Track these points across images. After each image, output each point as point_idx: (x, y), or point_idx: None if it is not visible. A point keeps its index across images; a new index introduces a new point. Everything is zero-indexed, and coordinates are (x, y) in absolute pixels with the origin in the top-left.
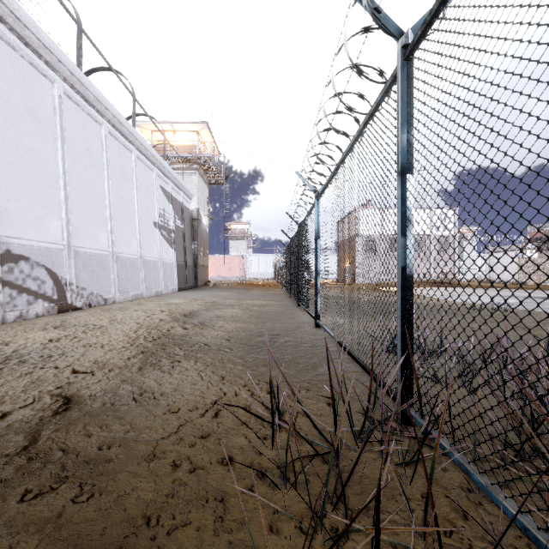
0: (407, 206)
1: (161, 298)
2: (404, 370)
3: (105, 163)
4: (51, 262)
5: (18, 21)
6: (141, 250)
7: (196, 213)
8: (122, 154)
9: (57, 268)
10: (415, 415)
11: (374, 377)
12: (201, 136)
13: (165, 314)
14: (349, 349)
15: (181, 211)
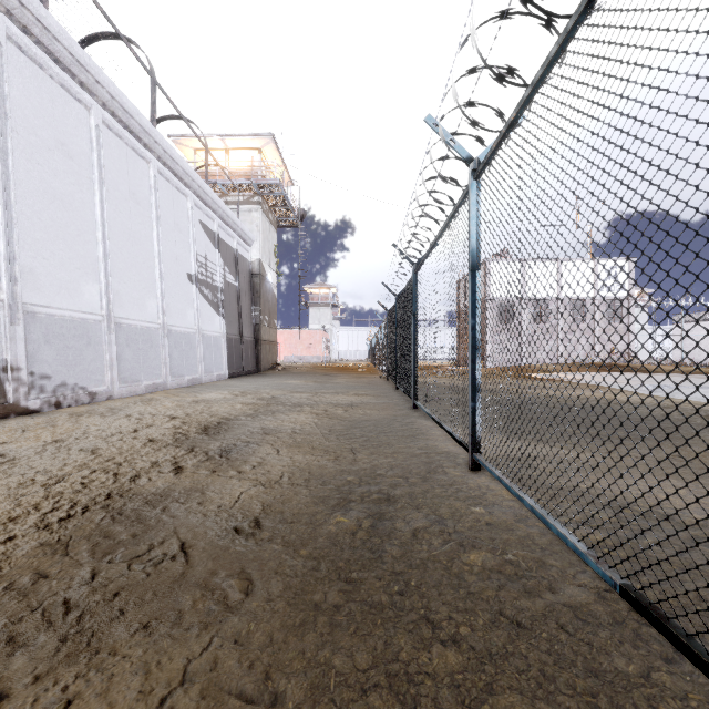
0: None
1: (193, 391)
2: None
3: (97, 171)
4: None
5: None
6: (164, 316)
7: (257, 265)
8: (130, 164)
9: None
10: None
11: None
12: (265, 157)
13: (172, 425)
14: None
15: (234, 262)
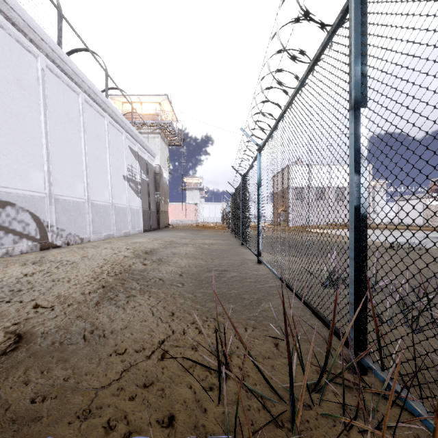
0: (361, 142)
1: (129, 238)
2: (358, 315)
3: (82, 126)
4: (34, 207)
5: (5, 4)
6: (112, 199)
7: (158, 168)
8: (96, 119)
9: (40, 213)
10: (374, 366)
11: (319, 316)
12: (162, 107)
13: (130, 251)
14: (291, 286)
15: (146, 167)
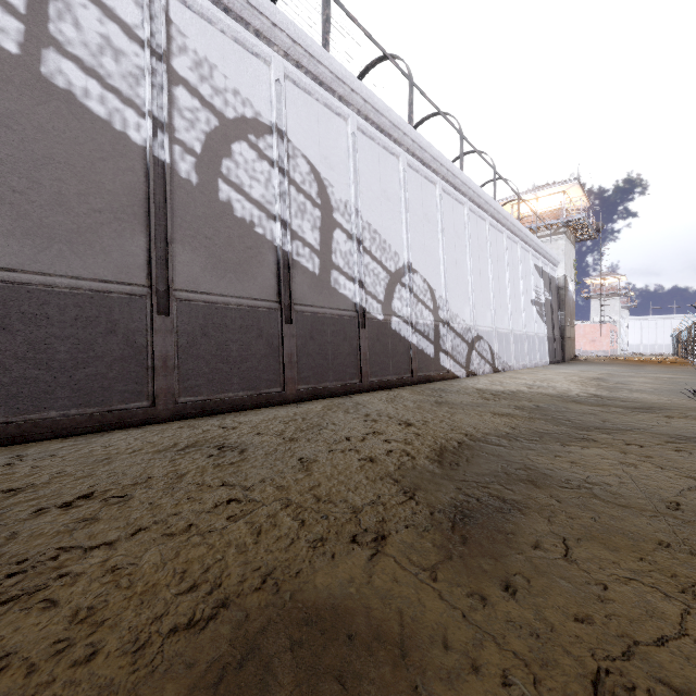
0: None
1: (546, 369)
2: None
3: (506, 262)
4: (489, 339)
5: (478, 197)
6: (524, 327)
7: (562, 280)
8: (512, 249)
9: (491, 344)
10: None
11: None
12: (567, 194)
13: (576, 377)
14: None
15: (548, 282)
